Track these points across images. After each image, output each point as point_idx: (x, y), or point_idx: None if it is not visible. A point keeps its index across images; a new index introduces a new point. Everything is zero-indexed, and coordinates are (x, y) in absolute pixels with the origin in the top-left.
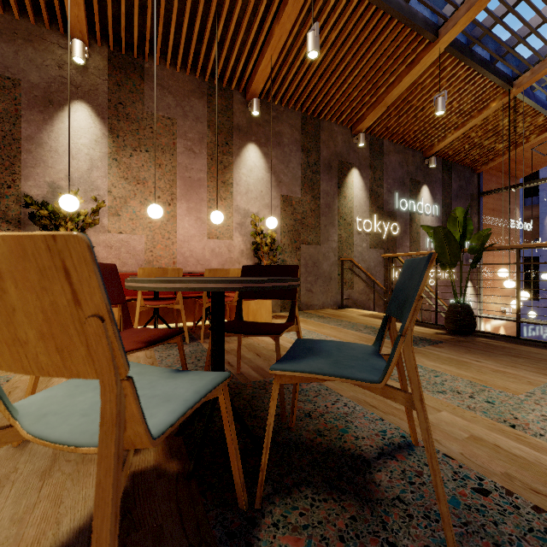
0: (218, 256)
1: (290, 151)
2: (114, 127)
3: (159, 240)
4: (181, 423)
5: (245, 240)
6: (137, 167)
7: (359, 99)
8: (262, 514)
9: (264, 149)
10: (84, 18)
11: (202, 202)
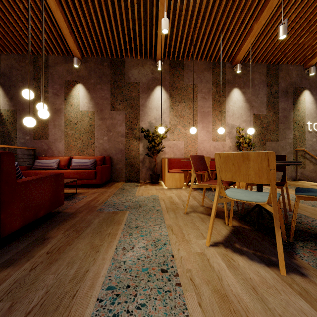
0: (217, 150)
1: (258, 88)
2: (171, 94)
3: (189, 143)
4: (238, 217)
5: (232, 141)
6: (180, 110)
7: (311, 46)
8: (294, 243)
9: (242, 90)
10: (163, 51)
11: (209, 123)
